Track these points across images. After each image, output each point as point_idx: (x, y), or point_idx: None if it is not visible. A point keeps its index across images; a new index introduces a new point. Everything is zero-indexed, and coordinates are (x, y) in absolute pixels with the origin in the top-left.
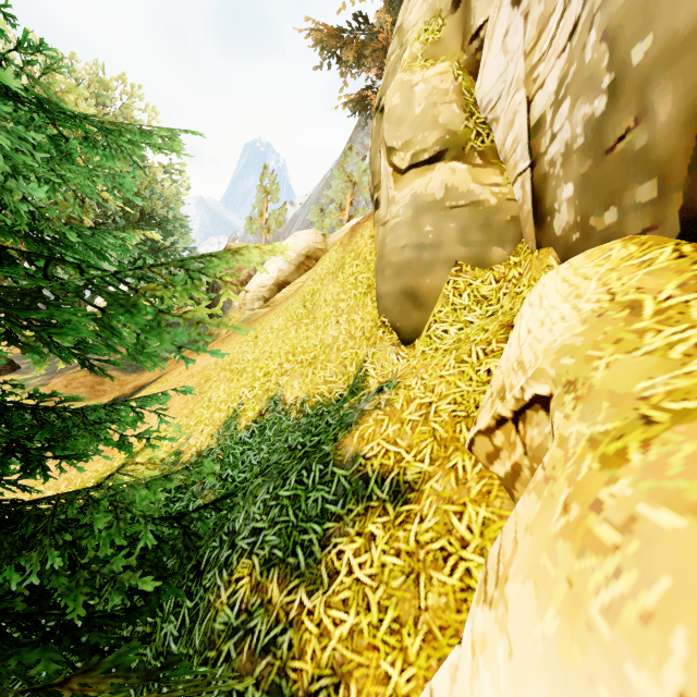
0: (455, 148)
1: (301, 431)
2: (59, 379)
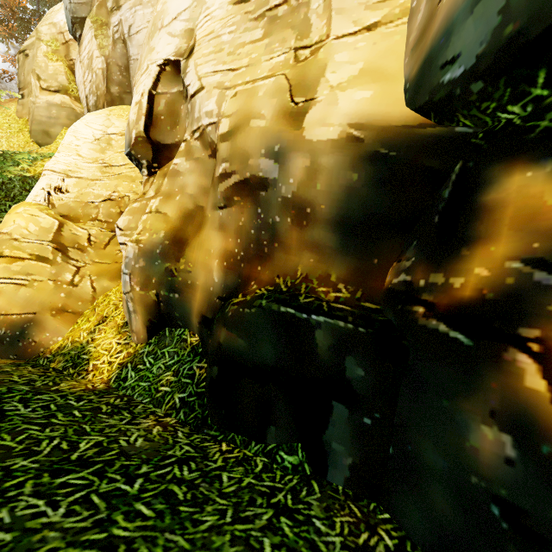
0: (65, 91)
1: None
2: None
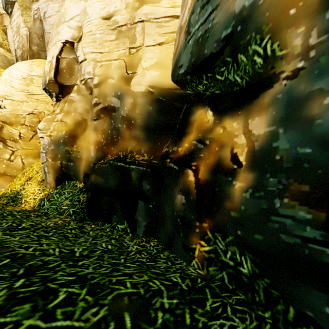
0: (0, 45)
1: None
2: None
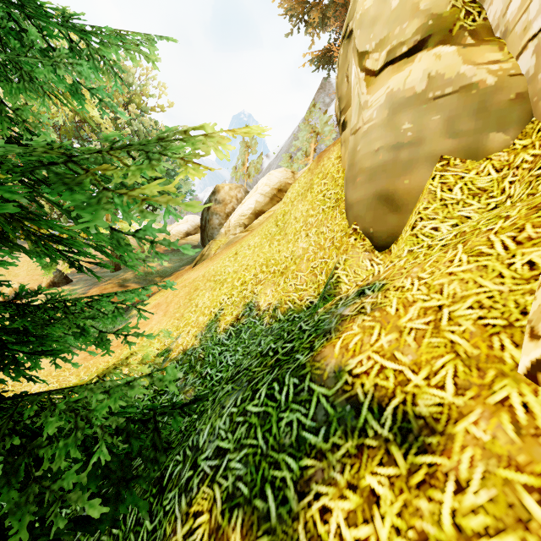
0: (440, 32)
1: (273, 336)
2: (95, 289)
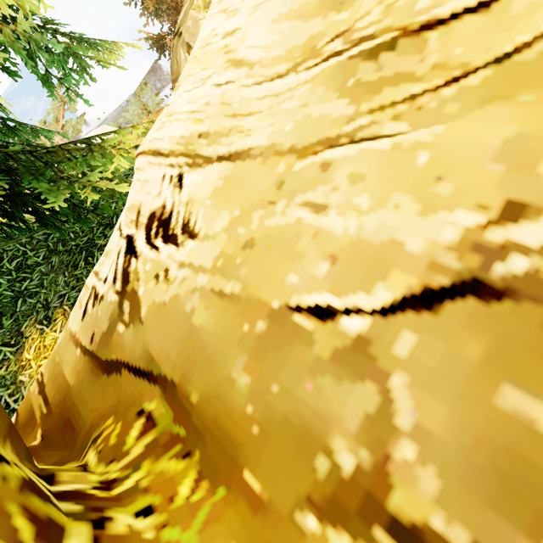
0: None
1: None
2: None
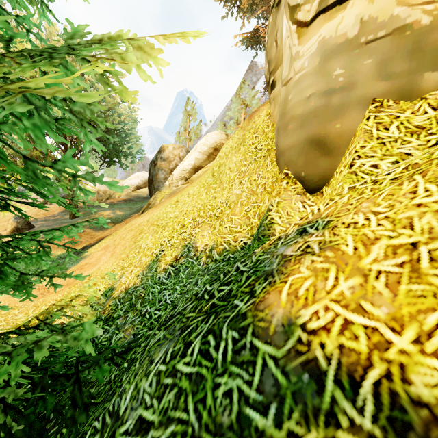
0: None
1: (209, 275)
2: None
